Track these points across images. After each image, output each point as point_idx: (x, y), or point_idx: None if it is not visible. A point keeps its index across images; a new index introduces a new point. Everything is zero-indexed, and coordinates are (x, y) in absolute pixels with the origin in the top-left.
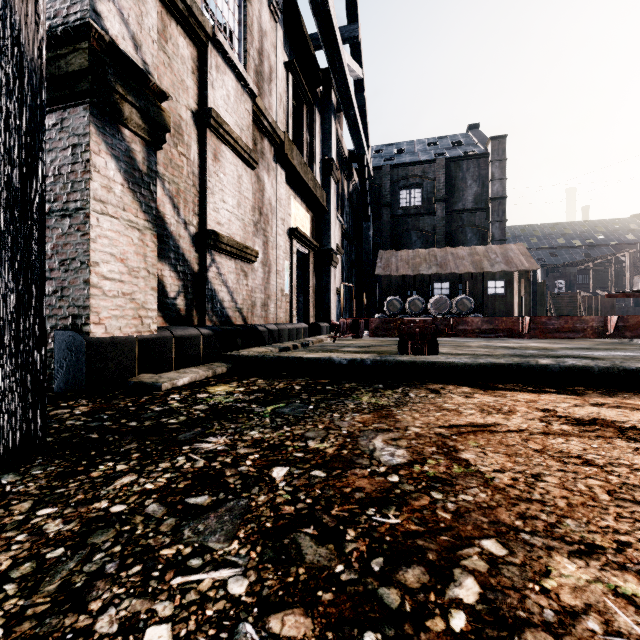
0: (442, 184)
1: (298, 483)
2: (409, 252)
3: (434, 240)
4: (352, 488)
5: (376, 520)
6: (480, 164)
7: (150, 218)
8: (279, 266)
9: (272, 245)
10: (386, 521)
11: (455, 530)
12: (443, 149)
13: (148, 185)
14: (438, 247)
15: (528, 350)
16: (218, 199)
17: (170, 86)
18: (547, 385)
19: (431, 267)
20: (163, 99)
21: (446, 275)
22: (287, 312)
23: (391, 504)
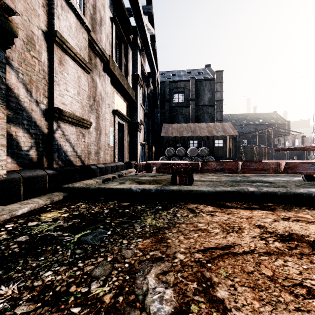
0: (193, 92)
1: None
2: (178, 125)
3: (190, 119)
4: None
5: None
6: (211, 83)
7: None
8: (106, 130)
9: (102, 118)
10: None
11: None
12: (194, 75)
13: None
14: (192, 123)
15: (237, 177)
16: (63, 89)
17: (24, 10)
18: (253, 202)
19: (188, 133)
20: (11, 14)
21: (195, 137)
22: (112, 156)
23: None
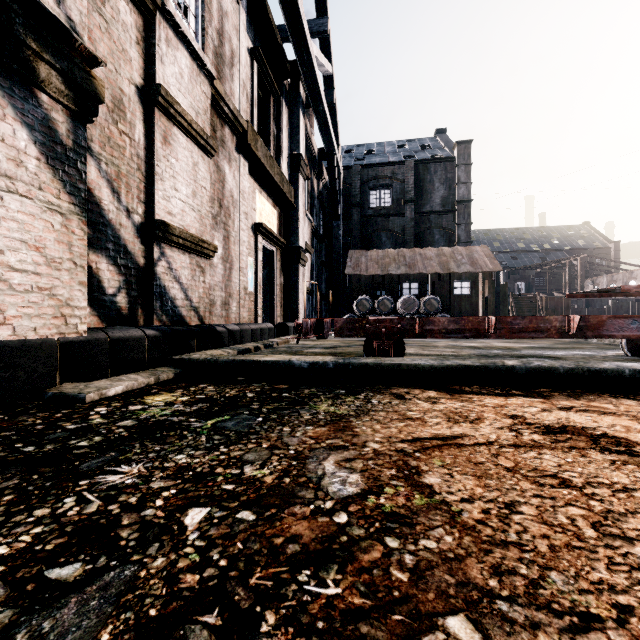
0: (411, 186)
1: (215, 533)
2: (379, 252)
3: (403, 241)
4: (285, 537)
5: (309, 591)
6: (447, 167)
7: (77, 201)
8: (242, 263)
9: (234, 240)
10: (322, 592)
11: (413, 602)
12: (412, 152)
13: (74, 162)
14: (407, 248)
15: (493, 350)
16: (169, 186)
17: (108, 54)
18: (513, 387)
19: (400, 267)
20: (94, 64)
21: (414, 275)
22: (251, 311)
23: (332, 561)
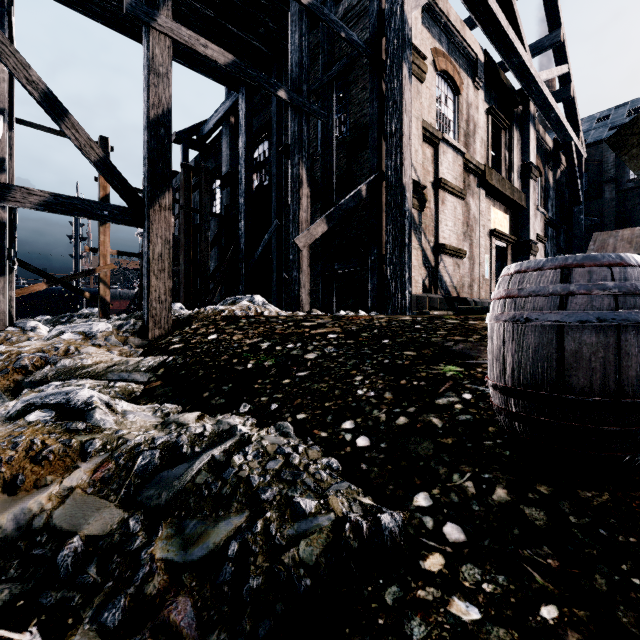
0: None
1: None
2: (634, 230)
3: None
4: None
5: None
6: None
7: (419, 243)
8: (481, 259)
9: (475, 245)
10: None
11: None
12: None
13: (419, 229)
14: None
15: None
16: (444, 225)
17: (422, 176)
18: None
19: None
20: (424, 189)
21: None
22: (487, 292)
23: None
